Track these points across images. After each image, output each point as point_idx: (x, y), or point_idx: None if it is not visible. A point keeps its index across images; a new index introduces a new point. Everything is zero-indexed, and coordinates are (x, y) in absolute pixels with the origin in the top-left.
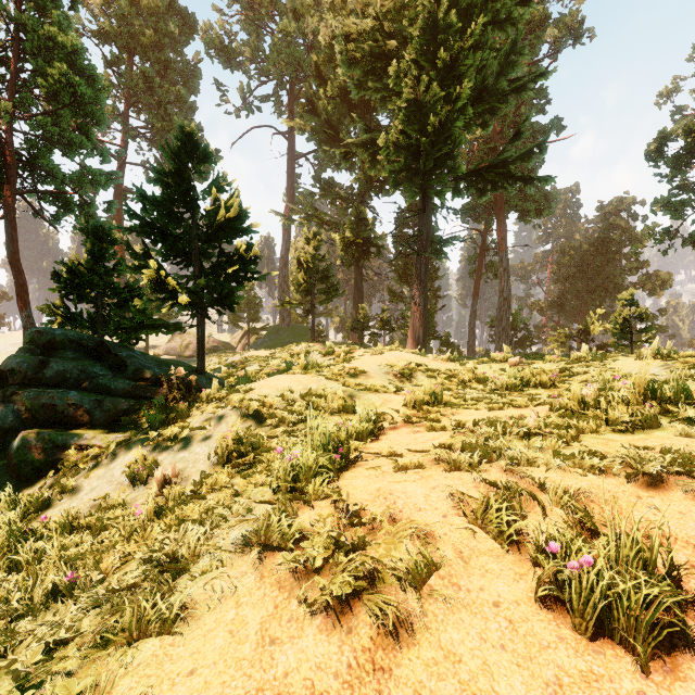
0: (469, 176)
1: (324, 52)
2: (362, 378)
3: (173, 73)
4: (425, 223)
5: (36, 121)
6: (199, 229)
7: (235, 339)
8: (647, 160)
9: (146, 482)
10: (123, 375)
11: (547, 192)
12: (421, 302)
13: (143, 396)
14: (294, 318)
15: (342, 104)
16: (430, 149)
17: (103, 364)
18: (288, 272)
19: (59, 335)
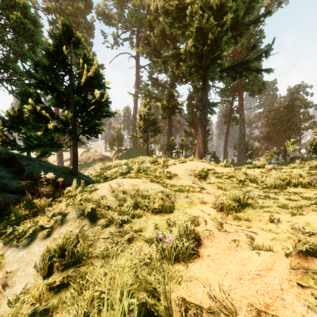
0: (227, 70)
1: (153, 15)
2: (174, 179)
3: (81, 27)
4: (204, 94)
5: (5, 43)
6: (74, 86)
7: (111, 154)
8: None
9: None
10: (19, 177)
11: (264, 81)
12: (203, 135)
13: (28, 192)
14: (139, 144)
15: (162, 39)
16: (208, 54)
17: (10, 169)
18: (136, 122)
19: None
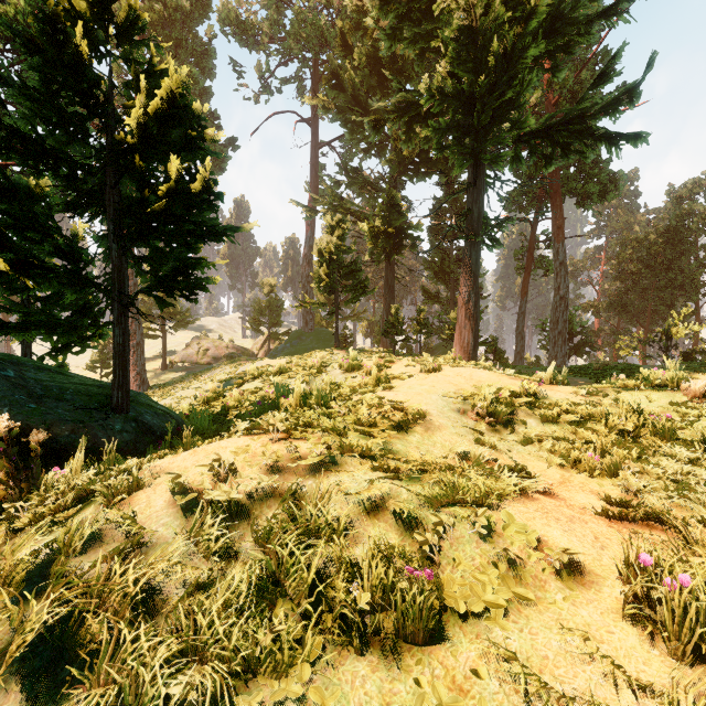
0: (533, 138)
1: (350, 19)
2: (418, 431)
3: (184, 52)
4: (475, 199)
5: None
6: None
7: (256, 345)
8: None
9: None
10: None
11: (612, 172)
12: (472, 298)
13: None
14: (319, 322)
15: (371, 76)
16: (488, 94)
17: None
18: (311, 271)
19: None
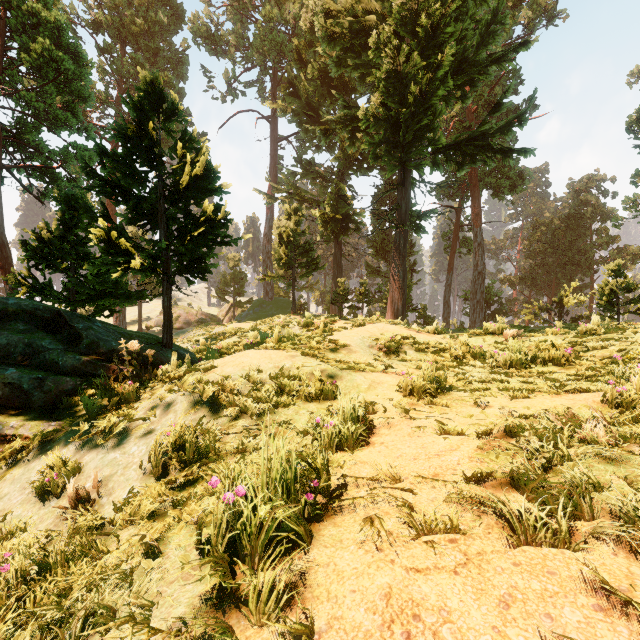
0: (448, 149)
1: (304, 37)
2: (343, 353)
3: (162, 60)
4: (403, 196)
5: (21, 96)
6: (165, 190)
7: (222, 312)
8: (628, 131)
9: (61, 494)
10: (75, 349)
11: (521, 170)
12: (400, 274)
13: (94, 374)
14: (277, 292)
15: (322, 86)
16: (410, 120)
17: (56, 336)
18: (271, 248)
19: (11, 304)
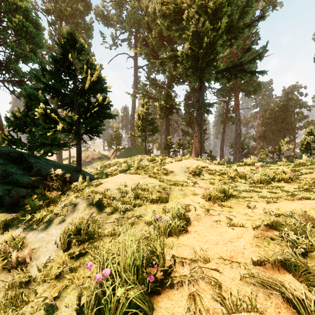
0: (223, 71)
1: (151, 16)
2: (171, 175)
3: (80, 28)
4: (201, 95)
5: (8, 45)
6: (78, 90)
7: (110, 153)
8: (314, 62)
9: (10, 258)
10: (29, 173)
11: (259, 82)
12: (199, 134)
13: (38, 187)
14: (137, 144)
15: (160, 41)
16: (204, 56)
17: (20, 166)
18: (134, 122)
19: None
